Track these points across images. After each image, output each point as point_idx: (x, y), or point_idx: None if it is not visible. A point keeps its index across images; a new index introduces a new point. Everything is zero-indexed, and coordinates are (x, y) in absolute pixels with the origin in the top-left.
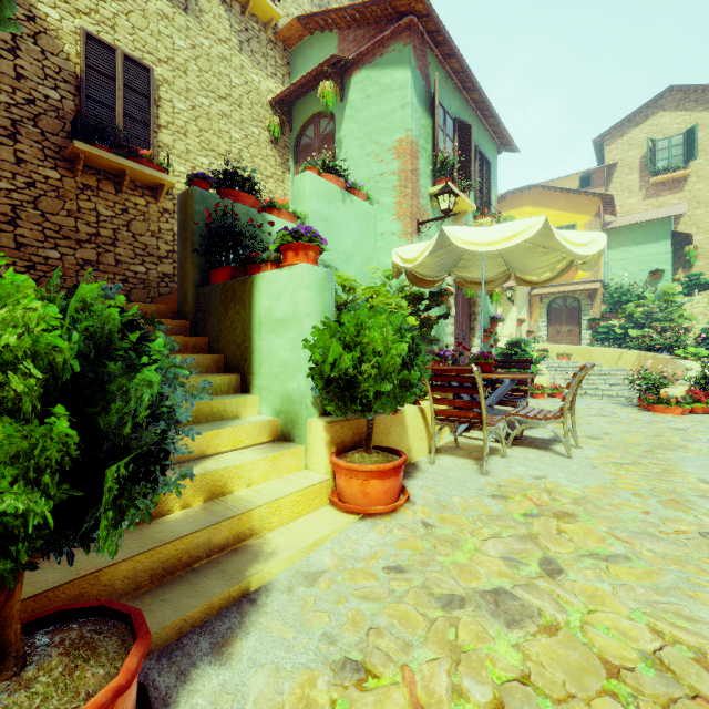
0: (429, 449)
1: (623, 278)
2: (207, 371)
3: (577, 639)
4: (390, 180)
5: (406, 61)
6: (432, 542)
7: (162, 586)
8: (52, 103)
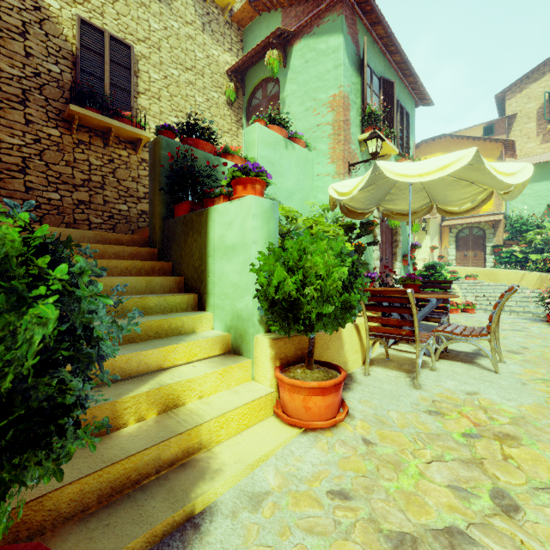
0: (362, 360)
1: (522, 211)
2: (170, 291)
3: None
4: (325, 129)
5: (339, 28)
6: (374, 462)
7: (109, 506)
8: (54, 76)
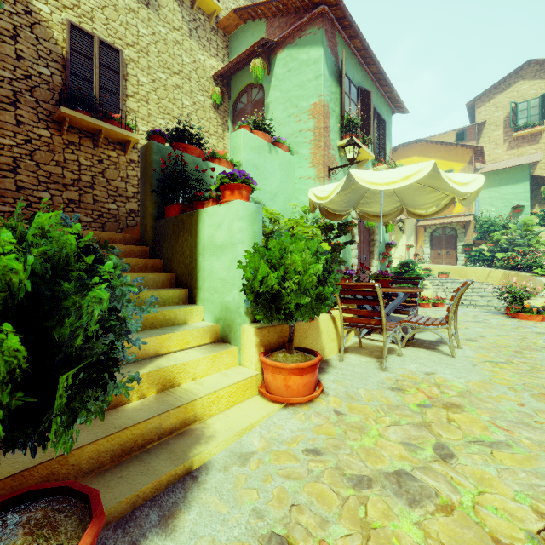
0: (338, 348)
1: (490, 212)
2: (162, 286)
3: (471, 519)
4: (307, 135)
5: (319, 41)
6: (343, 428)
7: (120, 464)
8: (44, 78)
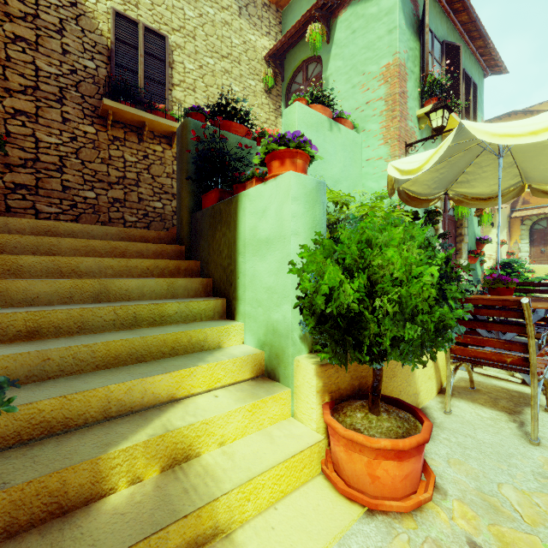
0: (437, 389)
1: None
2: (195, 295)
3: None
4: (376, 106)
5: None
6: None
7: None
8: (90, 72)
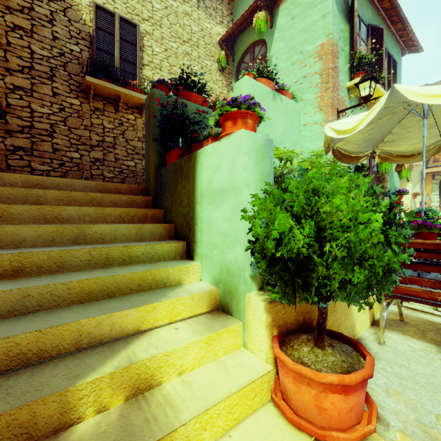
0: (370, 321)
1: None
2: (160, 238)
3: None
4: (312, 79)
5: None
6: None
7: None
8: (75, 54)
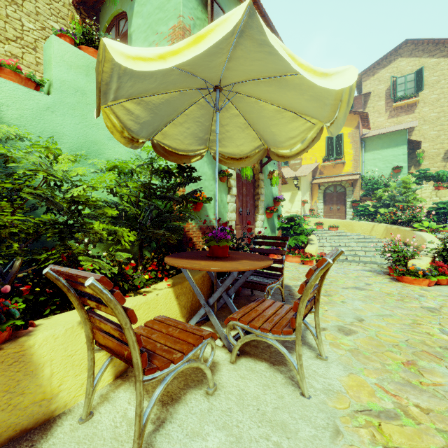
0: (115, 373)
1: (374, 172)
2: None
3: None
4: None
5: None
6: None
7: None
8: None
